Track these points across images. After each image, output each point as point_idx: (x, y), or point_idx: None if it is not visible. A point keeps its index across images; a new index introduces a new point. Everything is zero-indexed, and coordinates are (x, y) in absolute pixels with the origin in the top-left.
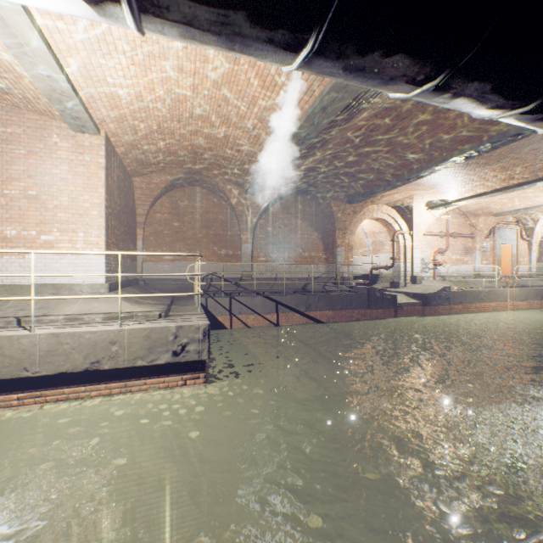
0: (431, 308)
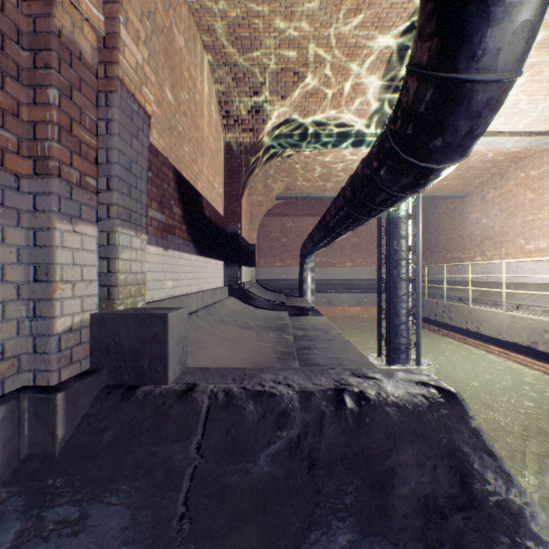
0: None
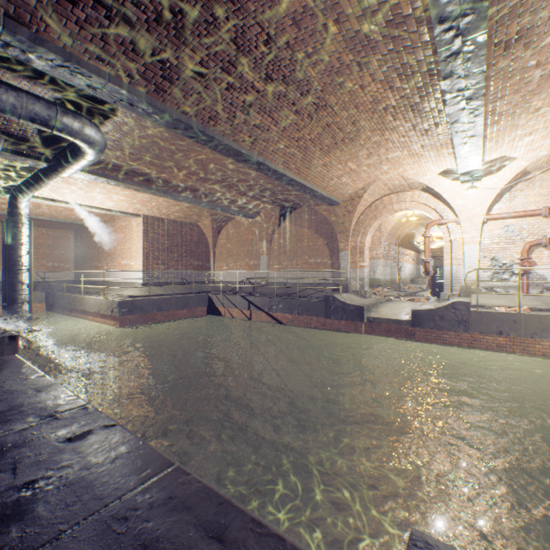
0: (428, 331)
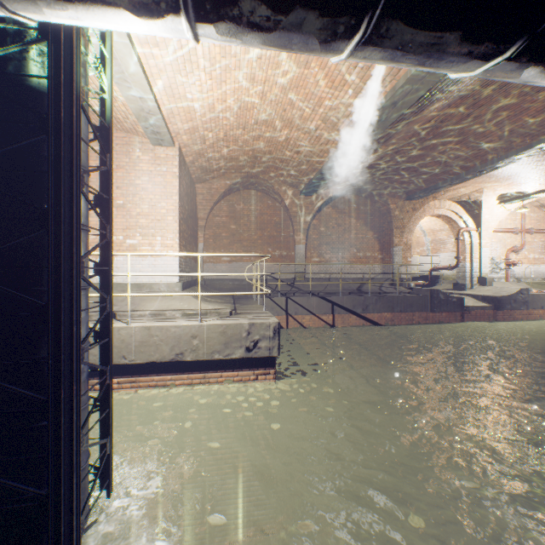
0: (504, 312)
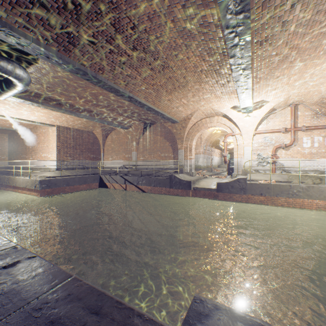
0: (225, 194)
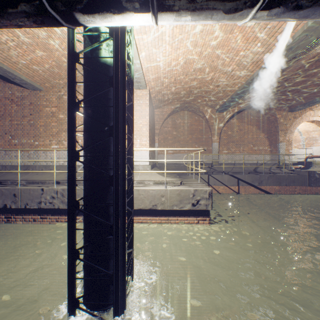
0: None
